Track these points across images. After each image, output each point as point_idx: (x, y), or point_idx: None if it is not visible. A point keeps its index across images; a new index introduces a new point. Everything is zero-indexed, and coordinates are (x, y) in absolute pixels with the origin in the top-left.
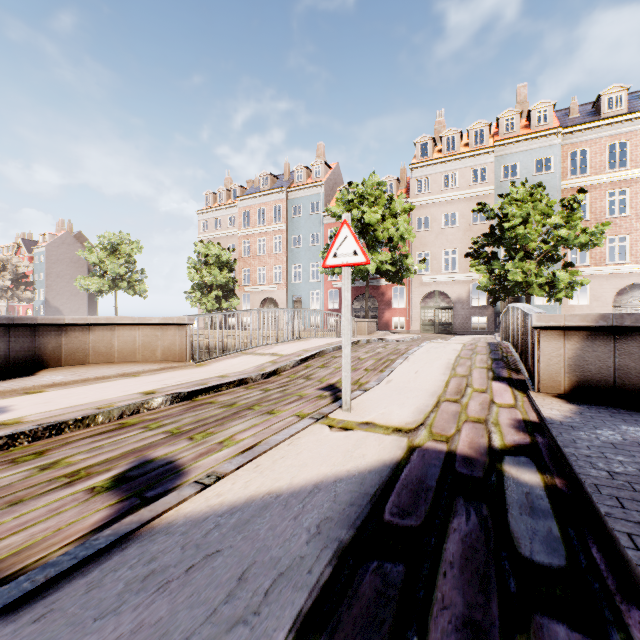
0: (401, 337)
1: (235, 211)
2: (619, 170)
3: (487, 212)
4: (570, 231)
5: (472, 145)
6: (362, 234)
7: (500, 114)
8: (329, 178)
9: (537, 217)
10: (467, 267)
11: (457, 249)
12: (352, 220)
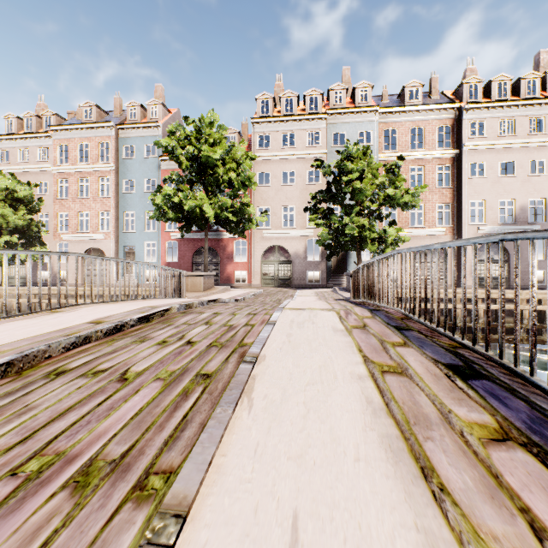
0: (242, 293)
1: (48, 143)
2: (418, 150)
3: (325, 168)
4: (397, 190)
5: (308, 110)
6: (199, 176)
7: (331, 86)
8: (168, 122)
9: (369, 175)
10: (304, 224)
11: (295, 206)
12: (188, 159)
